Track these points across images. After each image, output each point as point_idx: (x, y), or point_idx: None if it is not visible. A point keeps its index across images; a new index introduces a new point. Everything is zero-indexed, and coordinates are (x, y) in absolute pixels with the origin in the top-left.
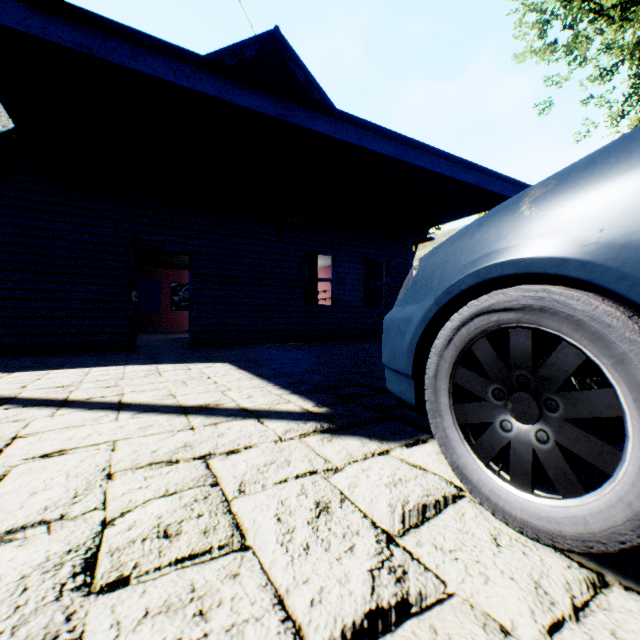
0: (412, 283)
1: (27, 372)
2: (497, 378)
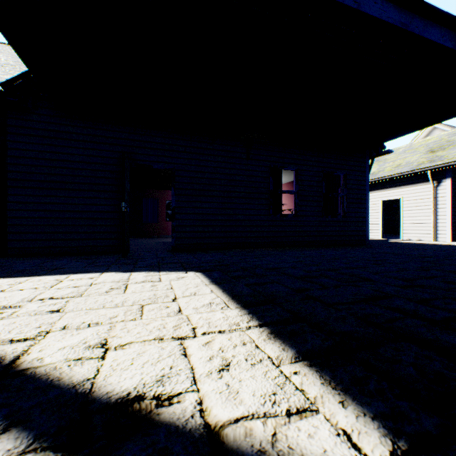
0: None
1: (9, 279)
2: None
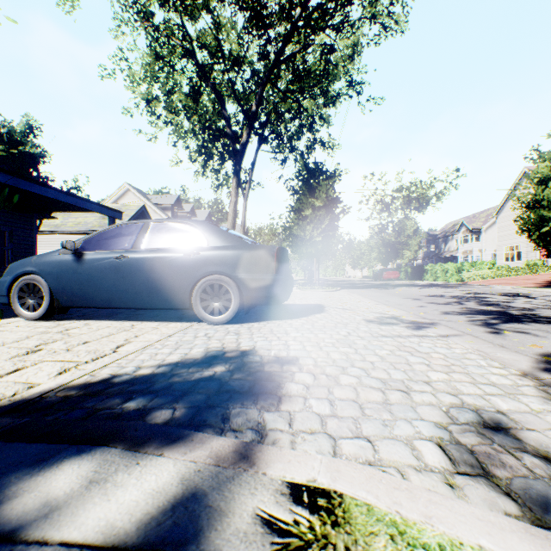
0: (9, 271)
1: None
2: (28, 293)
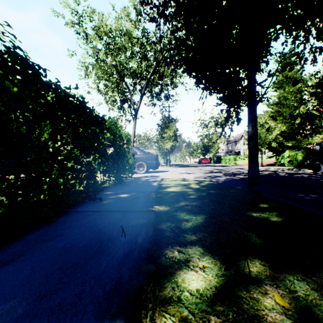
0: None
1: None
2: None
